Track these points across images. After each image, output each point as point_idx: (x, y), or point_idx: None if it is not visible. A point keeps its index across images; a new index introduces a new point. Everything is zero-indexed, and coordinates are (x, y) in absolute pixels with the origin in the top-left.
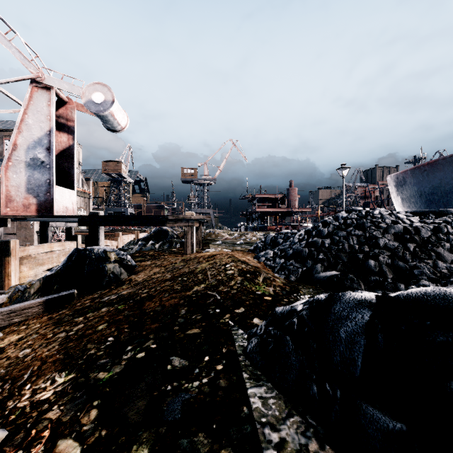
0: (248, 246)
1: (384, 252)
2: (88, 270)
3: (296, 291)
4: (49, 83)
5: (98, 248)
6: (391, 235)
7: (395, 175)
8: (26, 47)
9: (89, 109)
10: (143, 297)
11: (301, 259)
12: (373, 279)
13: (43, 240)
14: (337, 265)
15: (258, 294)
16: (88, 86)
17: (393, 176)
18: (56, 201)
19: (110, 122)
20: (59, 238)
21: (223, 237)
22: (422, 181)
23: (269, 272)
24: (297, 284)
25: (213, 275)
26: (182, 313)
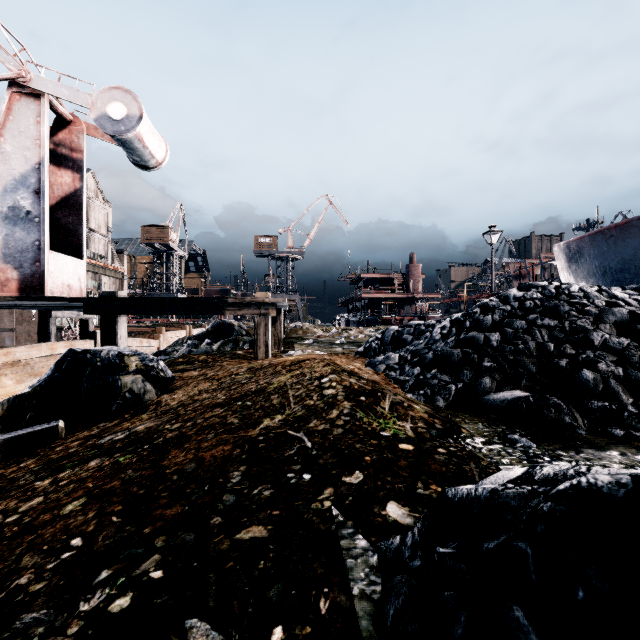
0: (354, 347)
1: (605, 355)
2: (87, 385)
3: (456, 430)
4: (38, 87)
5: (109, 349)
6: (610, 326)
7: (566, 243)
8: (2, 31)
9: (102, 129)
10: (168, 439)
11: (451, 368)
12: (597, 405)
13: (43, 338)
14: (521, 379)
15: (386, 437)
16: (101, 93)
17: (563, 245)
18: (51, 275)
19: (137, 153)
20: (75, 335)
21: (315, 334)
22: (607, 252)
23: (397, 391)
24: (451, 413)
25: (298, 398)
26: (233, 480)
